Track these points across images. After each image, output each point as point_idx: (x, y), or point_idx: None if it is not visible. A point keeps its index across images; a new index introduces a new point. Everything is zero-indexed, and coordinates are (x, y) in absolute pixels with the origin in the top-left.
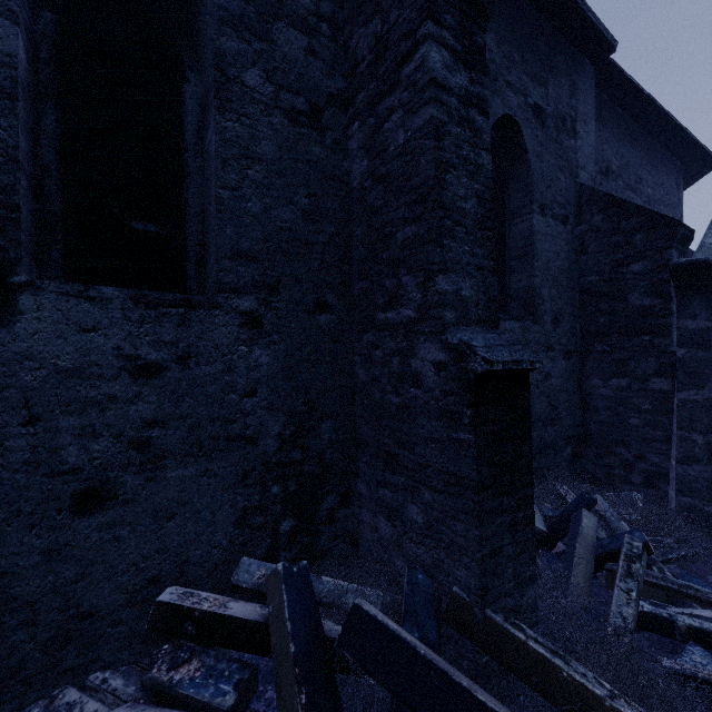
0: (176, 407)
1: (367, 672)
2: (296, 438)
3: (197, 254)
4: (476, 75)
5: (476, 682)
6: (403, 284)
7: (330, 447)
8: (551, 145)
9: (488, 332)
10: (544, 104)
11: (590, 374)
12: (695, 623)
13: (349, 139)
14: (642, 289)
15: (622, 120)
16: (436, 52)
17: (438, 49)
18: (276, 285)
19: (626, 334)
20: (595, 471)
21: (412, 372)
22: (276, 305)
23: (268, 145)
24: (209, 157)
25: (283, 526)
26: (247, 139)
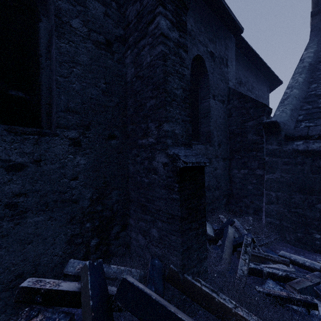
0: (33, 186)
1: (128, 310)
2: (99, 200)
3: (47, 108)
4: (182, 34)
5: (180, 307)
6: (149, 126)
7: (116, 203)
8: (217, 69)
9: (187, 149)
10: (214, 51)
11: (233, 168)
12: (270, 270)
13: (126, 58)
14: (253, 132)
15: (246, 62)
16: (164, 21)
17: (165, 20)
18: (88, 125)
19: (247, 151)
20: (235, 208)
21: (153, 167)
22: (88, 135)
23: (84, 57)
24: (53, 60)
25: (92, 242)
26: (73, 53)
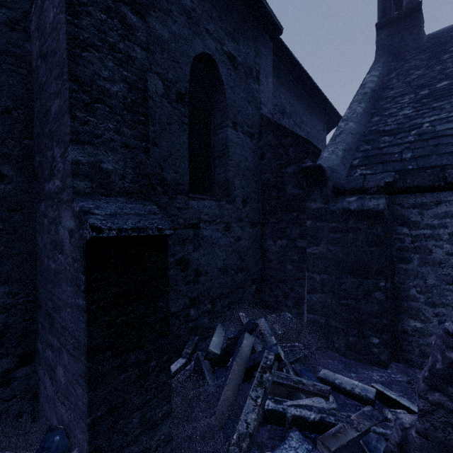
0: None
1: None
2: None
3: None
4: None
5: None
6: (55, 155)
7: (5, 312)
8: (241, 83)
9: (134, 202)
10: (236, 54)
11: (267, 237)
12: (298, 412)
13: (31, 22)
14: (293, 183)
15: (292, 83)
16: None
17: None
18: None
19: (285, 211)
20: (270, 299)
21: (59, 239)
22: None
23: None
24: None
25: None
26: None
